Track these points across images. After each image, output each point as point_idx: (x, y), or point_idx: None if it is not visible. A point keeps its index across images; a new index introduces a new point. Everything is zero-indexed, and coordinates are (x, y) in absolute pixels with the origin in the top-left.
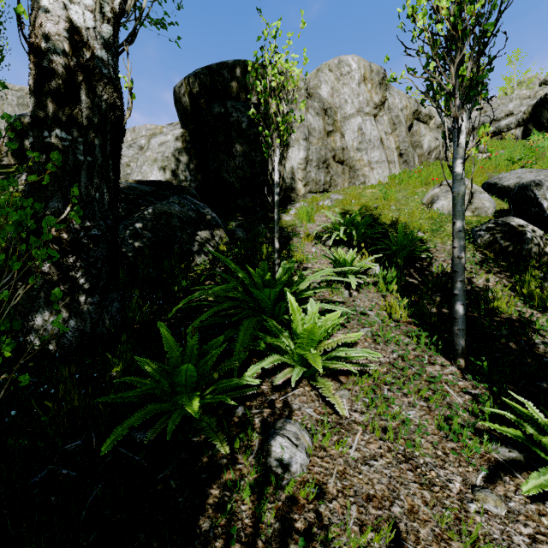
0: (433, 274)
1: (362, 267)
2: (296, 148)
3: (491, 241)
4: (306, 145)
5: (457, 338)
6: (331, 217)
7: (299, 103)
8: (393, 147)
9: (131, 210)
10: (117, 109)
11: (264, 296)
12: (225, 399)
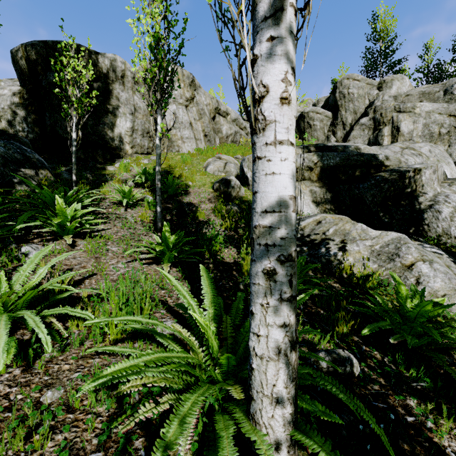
0: (182, 203)
1: (140, 197)
2: (124, 119)
3: (218, 187)
4: (132, 118)
5: (158, 223)
6: (136, 169)
7: (127, 86)
8: (200, 130)
9: None
10: None
11: (49, 201)
12: None
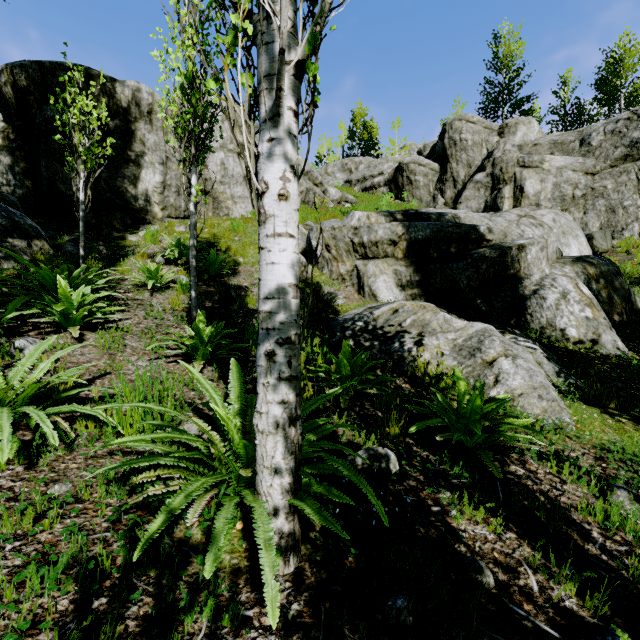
0: (228, 285)
1: (171, 278)
2: (151, 171)
3: None
4: (164, 169)
5: (192, 312)
6: (168, 240)
7: (155, 126)
8: None
9: None
10: None
11: (48, 283)
12: None
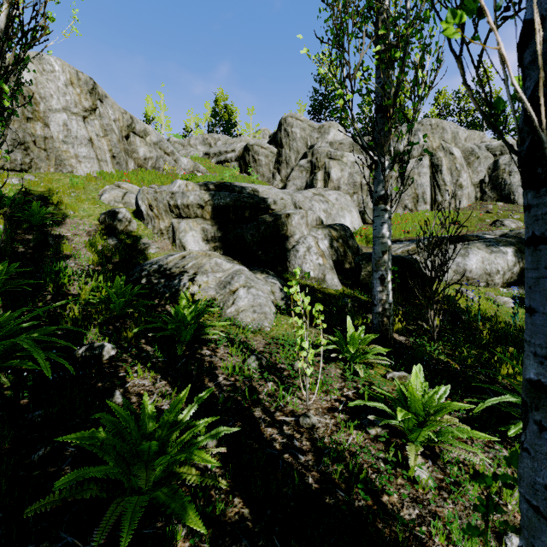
0: (50, 235)
1: None
2: None
3: (104, 219)
4: None
5: None
6: None
7: None
8: (106, 149)
9: None
10: None
11: None
12: None
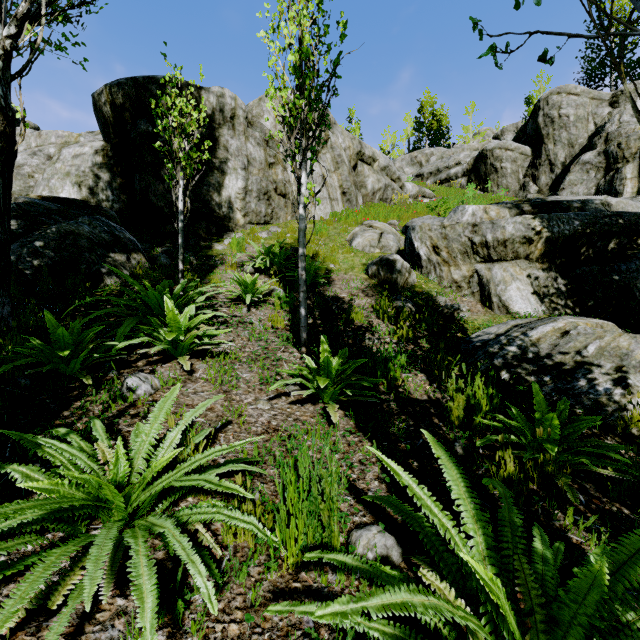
0: (326, 297)
1: (266, 290)
2: (234, 177)
3: (376, 272)
4: (245, 174)
5: (302, 333)
6: (256, 248)
7: (238, 131)
8: (336, 185)
9: (31, 227)
10: (9, 135)
11: (153, 303)
12: (93, 354)
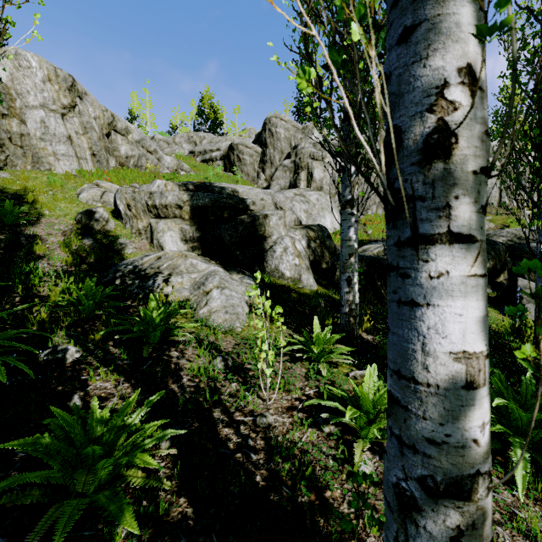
0: (23, 234)
1: None
2: None
3: (80, 219)
4: None
5: None
6: None
7: None
8: (85, 147)
9: None
10: None
11: None
12: None
